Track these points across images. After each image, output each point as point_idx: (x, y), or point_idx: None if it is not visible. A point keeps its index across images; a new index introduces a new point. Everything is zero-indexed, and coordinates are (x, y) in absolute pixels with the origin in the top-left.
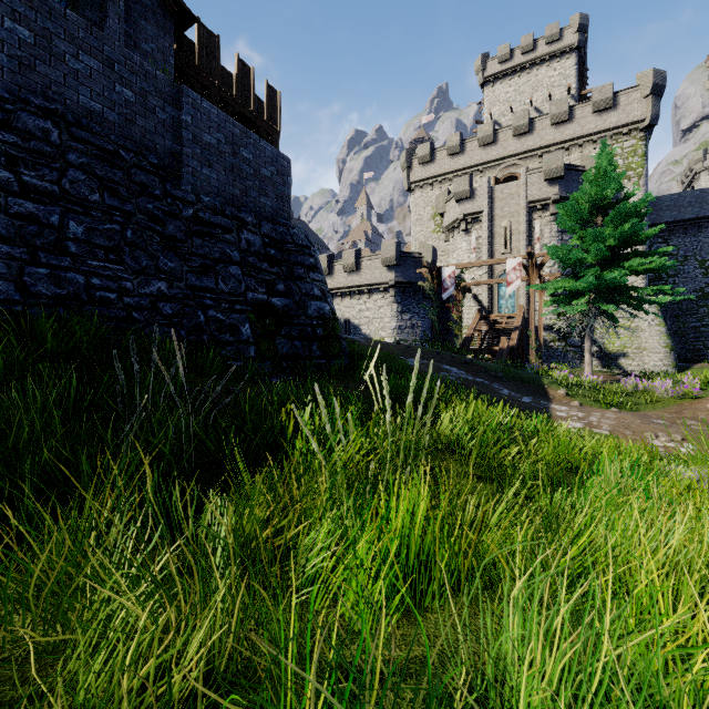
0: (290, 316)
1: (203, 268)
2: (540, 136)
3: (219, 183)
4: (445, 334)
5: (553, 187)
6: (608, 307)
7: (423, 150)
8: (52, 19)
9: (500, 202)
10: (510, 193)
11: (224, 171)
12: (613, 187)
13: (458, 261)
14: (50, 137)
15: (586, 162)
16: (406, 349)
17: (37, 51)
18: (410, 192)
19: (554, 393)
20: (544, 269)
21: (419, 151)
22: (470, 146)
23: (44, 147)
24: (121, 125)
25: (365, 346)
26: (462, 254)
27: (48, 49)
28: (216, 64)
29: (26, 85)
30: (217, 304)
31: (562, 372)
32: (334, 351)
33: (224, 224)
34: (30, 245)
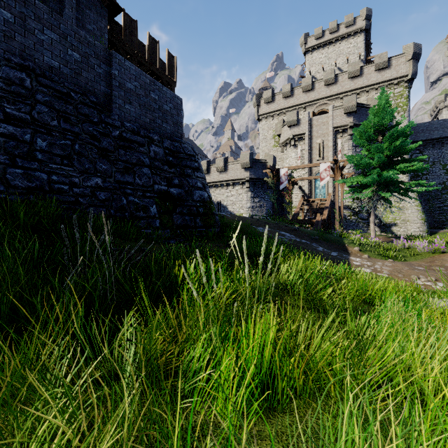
0: (182, 200)
1: (125, 169)
2: (341, 86)
3: (136, 114)
4: (281, 211)
5: (350, 118)
6: (386, 194)
7: (267, 94)
8: (26, 6)
9: (316, 127)
10: (322, 121)
11: (139, 106)
12: (388, 118)
13: (289, 165)
14: (24, 84)
15: (371, 102)
16: (256, 221)
17: (16, 27)
18: (259, 121)
19: (351, 249)
20: (344, 170)
21: (264, 95)
22: (297, 92)
23: (21, 90)
24: (72, 76)
25: (230, 219)
26: (292, 160)
27: (23, 26)
28: (135, 39)
29: (8, 49)
30: (135, 192)
31: (356, 236)
32: (210, 223)
33: (139, 141)
34: (11, 154)
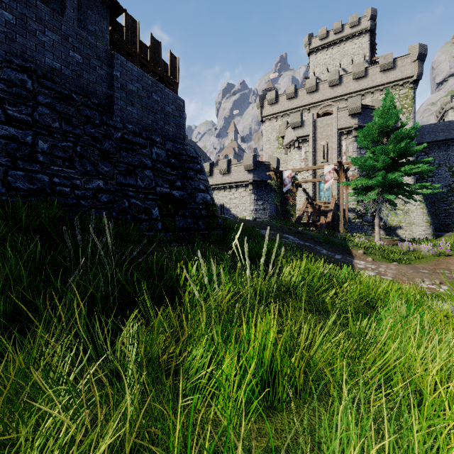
0: (185, 202)
1: (127, 171)
2: (346, 87)
3: (138, 116)
4: (285, 214)
5: (354, 119)
6: (390, 197)
7: (271, 95)
8: (27, 7)
9: (320, 129)
10: (326, 123)
11: (141, 108)
12: (393, 119)
13: (293, 167)
14: (26, 85)
15: (376, 103)
16: (259, 224)
17: (17, 28)
18: (262, 122)
19: (356, 252)
20: (348, 172)
21: (268, 96)
22: (301, 93)
23: (22, 92)
24: (73, 78)
25: (233, 222)
26: (296, 162)
27: (24, 27)
28: (137, 40)
29: (9, 51)
30: (137, 194)
31: (360, 239)
32: (213, 225)
33: (141, 142)
34: (12, 156)
